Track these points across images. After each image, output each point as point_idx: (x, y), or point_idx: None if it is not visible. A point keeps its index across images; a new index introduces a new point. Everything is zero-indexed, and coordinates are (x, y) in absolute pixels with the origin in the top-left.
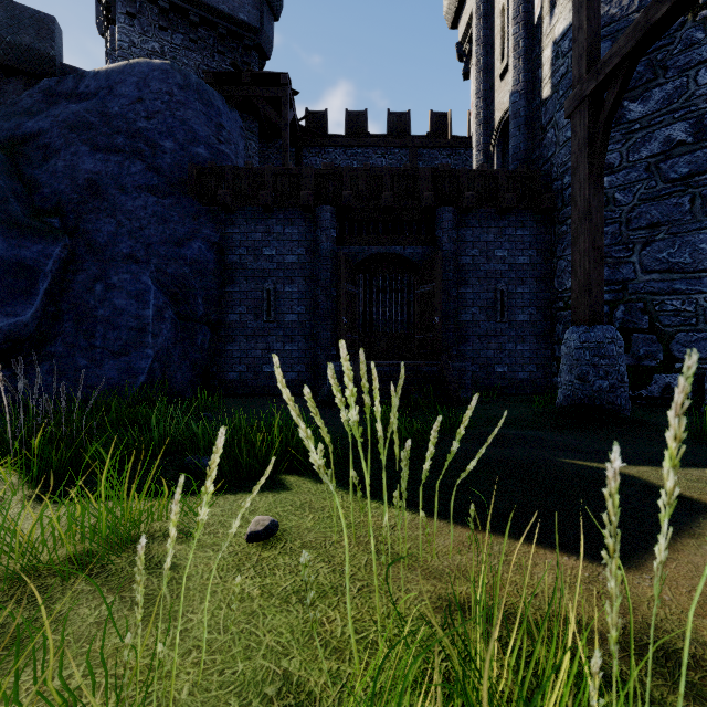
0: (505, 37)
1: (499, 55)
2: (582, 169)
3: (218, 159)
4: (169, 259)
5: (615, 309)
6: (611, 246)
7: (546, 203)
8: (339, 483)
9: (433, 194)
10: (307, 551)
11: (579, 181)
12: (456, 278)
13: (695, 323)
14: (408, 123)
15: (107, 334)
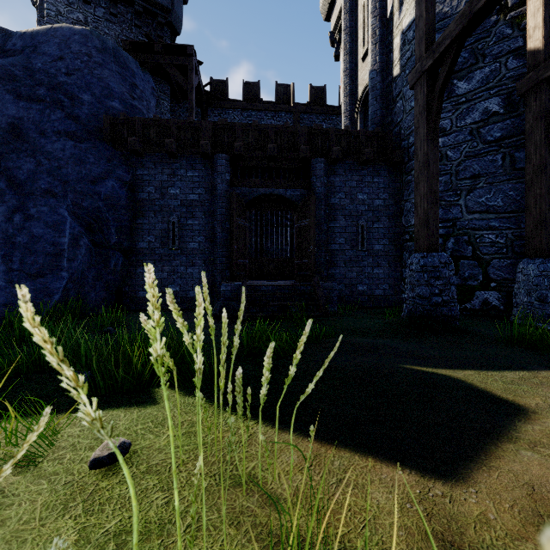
0: (366, 27)
1: (361, 42)
2: (422, 129)
3: (131, 112)
4: (85, 194)
5: (447, 241)
6: (444, 192)
7: (396, 158)
8: (206, 395)
9: (308, 148)
10: (149, 478)
11: (420, 138)
12: (327, 215)
13: (505, 252)
14: (292, 93)
15: (25, 258)
